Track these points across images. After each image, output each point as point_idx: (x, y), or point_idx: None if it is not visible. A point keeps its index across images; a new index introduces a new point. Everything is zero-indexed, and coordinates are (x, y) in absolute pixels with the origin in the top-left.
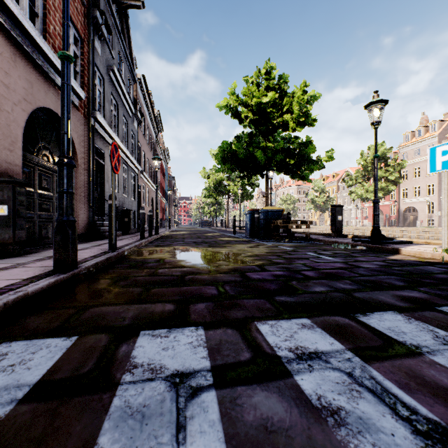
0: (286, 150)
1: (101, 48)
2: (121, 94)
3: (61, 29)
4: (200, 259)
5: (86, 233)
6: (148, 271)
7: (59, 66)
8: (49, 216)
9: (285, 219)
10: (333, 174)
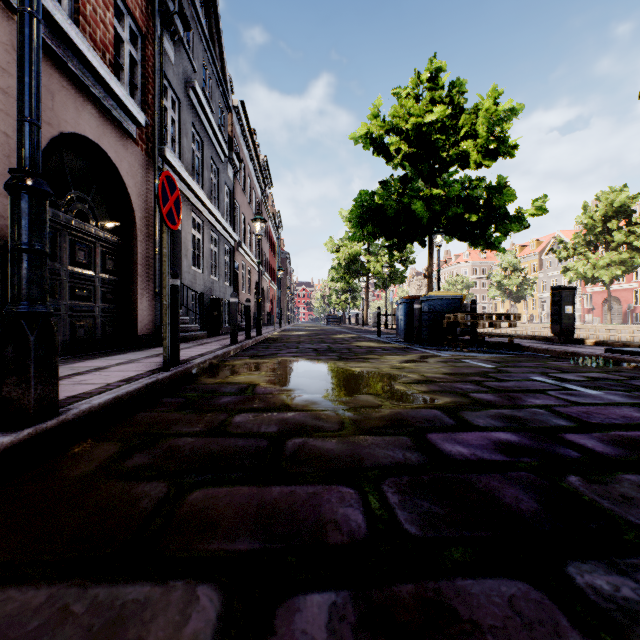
0: (465, 198)
1: (175, 54)
2: (207, 127)
3: (106, 14)
4: (322, 387)
5: (150, 334)
6: (212, 418)
7: (98, 66)
8: (87, 308)
9: (468, 312)
10: (532, 242)
